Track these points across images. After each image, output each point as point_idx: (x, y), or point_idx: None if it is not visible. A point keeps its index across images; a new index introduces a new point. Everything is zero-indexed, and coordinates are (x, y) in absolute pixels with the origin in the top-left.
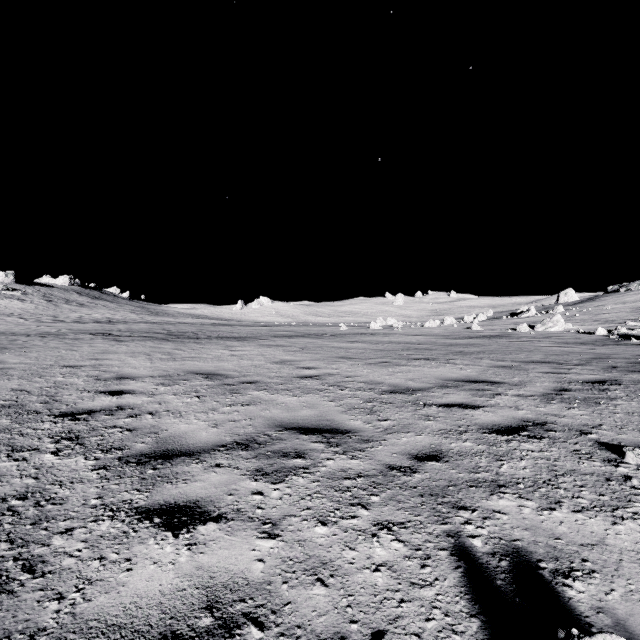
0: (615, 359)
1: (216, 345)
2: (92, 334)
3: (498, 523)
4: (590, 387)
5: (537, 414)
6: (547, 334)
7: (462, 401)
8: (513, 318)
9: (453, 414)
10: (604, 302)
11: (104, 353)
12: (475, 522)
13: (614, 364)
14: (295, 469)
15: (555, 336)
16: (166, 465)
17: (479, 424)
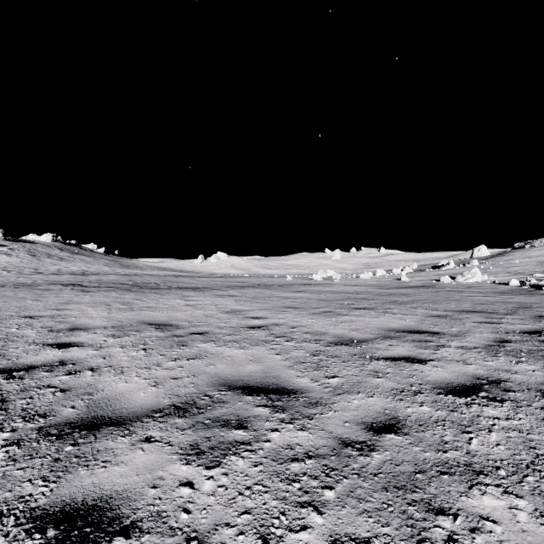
0: (538, 308)
1: (174, 295)
2: (63, 285)
3: (492, 540)
4: (529, 338)
5: (488, 369)
6: (467, 284)
7: (408, 354)
8: (435, 270)
9: (402, 370)
10: (512, 257)
11: (67, 303)
12: (462, 538)
13: (539, 313)
14: (235, 445)
15: (474, 286)
16: (89, 439)
17: (431, 382)
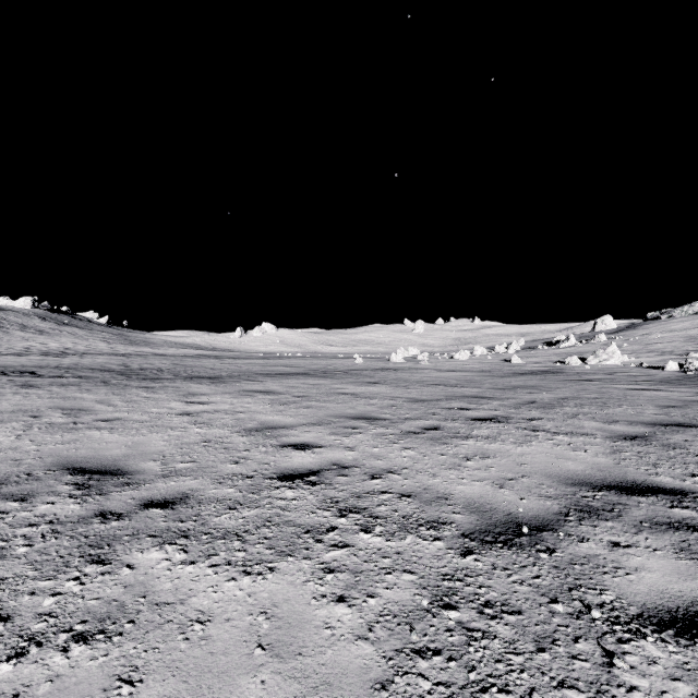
0: None
1: (172, 392)
2: (4, 373)
3: None
4: None
5: None
6: (606, 369)
7: (693, 593)
8: (551, 348)
9: None
10: (649, 330)
11: None
12: None
13: None
14: None
15: (619, 372)
16: None
17: None
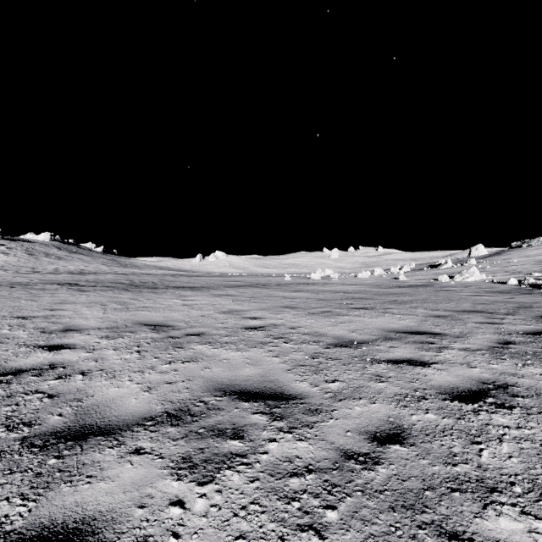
0: (539, 308)
1: (171, 295)
2: (60, 284)
3: None
4: (532, 339)
5: (493, 373)
6: (465, 284)
7: (410, 356)
8: (433, 269)
9: (404, 373)
10: (510, 256)
11: (62, 303)
12: None
13: (541, 313)
14: (230, 458)
15: (473, 285)
16: (75, 450)
17: (436, 387)
